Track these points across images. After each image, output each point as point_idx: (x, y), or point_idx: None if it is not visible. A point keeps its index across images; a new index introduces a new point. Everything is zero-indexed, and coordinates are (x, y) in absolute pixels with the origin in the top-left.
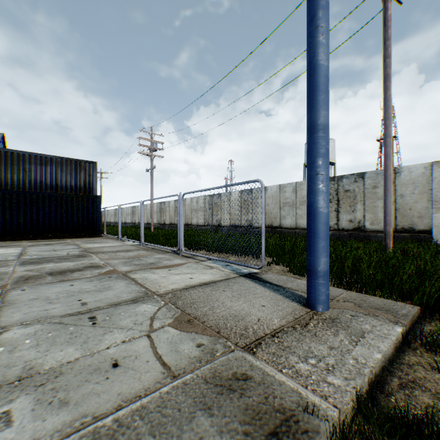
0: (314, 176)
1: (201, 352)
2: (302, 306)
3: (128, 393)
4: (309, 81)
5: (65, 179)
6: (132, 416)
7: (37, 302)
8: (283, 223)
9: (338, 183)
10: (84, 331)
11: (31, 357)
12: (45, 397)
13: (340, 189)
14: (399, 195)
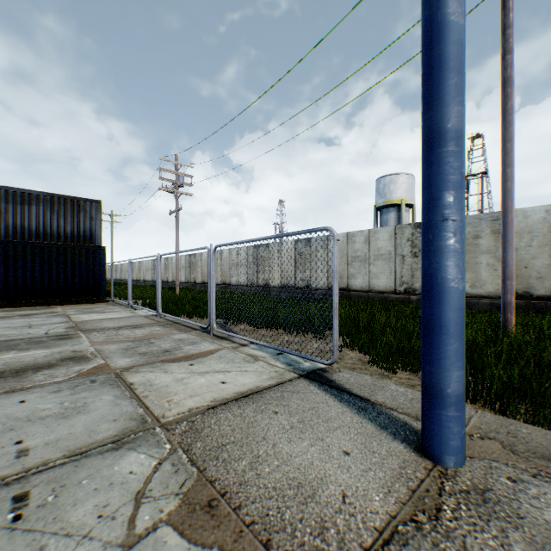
0: (439, 223)
1: None
2: (414, 451)
3: None
4: (429, 54)
5: (57, 223)
6: None
7: None
8: (352, 283)
9: None
10: None
11: None
12: None
13: None
14: None
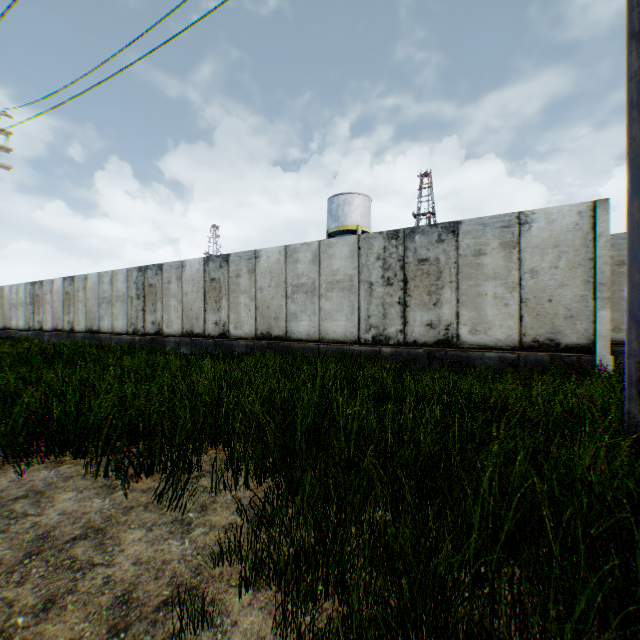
0: None
1: None
2: None
3: None
4: None
5: None
6: None
7: None
8: (293, 328)
9: (406, 245)
10: None
11: None
12: None
13: (410, 257)
14: (530, 271)
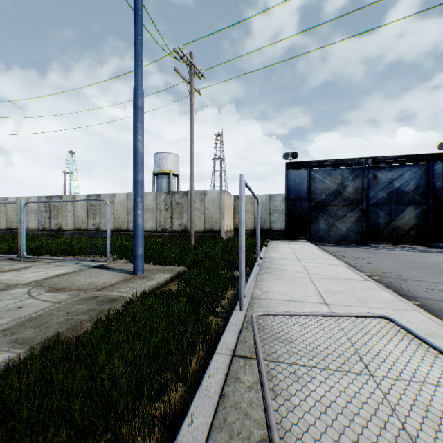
0: (136, 206)
1: (72, 296)
2: (130, 275)
3: (38, 310)
4: (134, 156)
5: None
6: (46, 312)
7: None
8: (131, 226)
9: (172, 197)
10: None
11: None
12: None
13: (174, 201)
14: (207, 208)
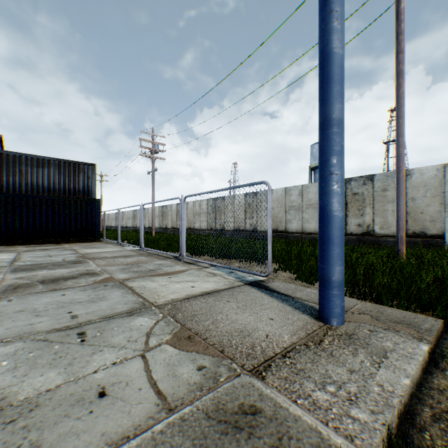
0: (328, 176)
1: (203, 377)
2: (314, 319)
3: (114, 433)
4: (322, 71)
5: (63, 181)
6: None
7: (23, 315)
8: (289, 227)
9: (346, 186)
10: (71, 349)
11: (6, 383)
12: (13, 439)
13: (348, 192)
14: (410, 198)
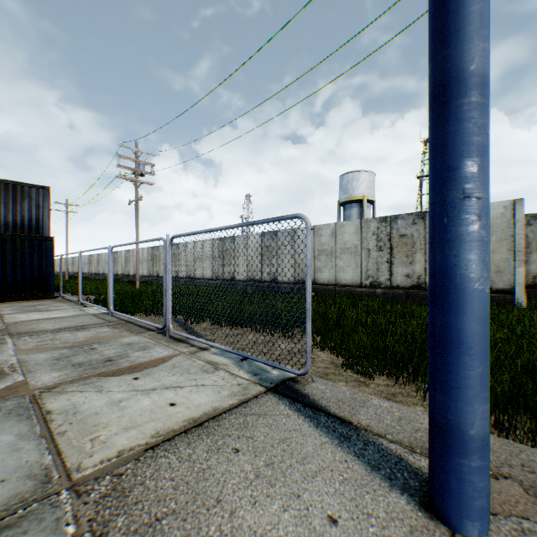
0: (458, 201)
1: None
2: (420, 509)
3: None
4: None
5: None
6: None
7: None
8: (318, 277)
9: (391, 226)
10: None
11: None
12: None
13: (394, 233)
14: None
